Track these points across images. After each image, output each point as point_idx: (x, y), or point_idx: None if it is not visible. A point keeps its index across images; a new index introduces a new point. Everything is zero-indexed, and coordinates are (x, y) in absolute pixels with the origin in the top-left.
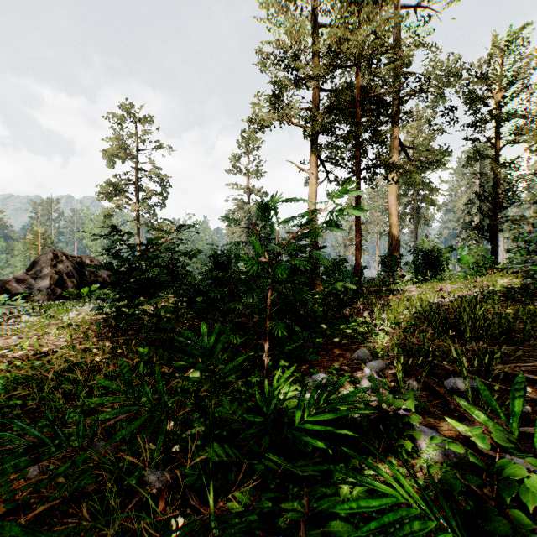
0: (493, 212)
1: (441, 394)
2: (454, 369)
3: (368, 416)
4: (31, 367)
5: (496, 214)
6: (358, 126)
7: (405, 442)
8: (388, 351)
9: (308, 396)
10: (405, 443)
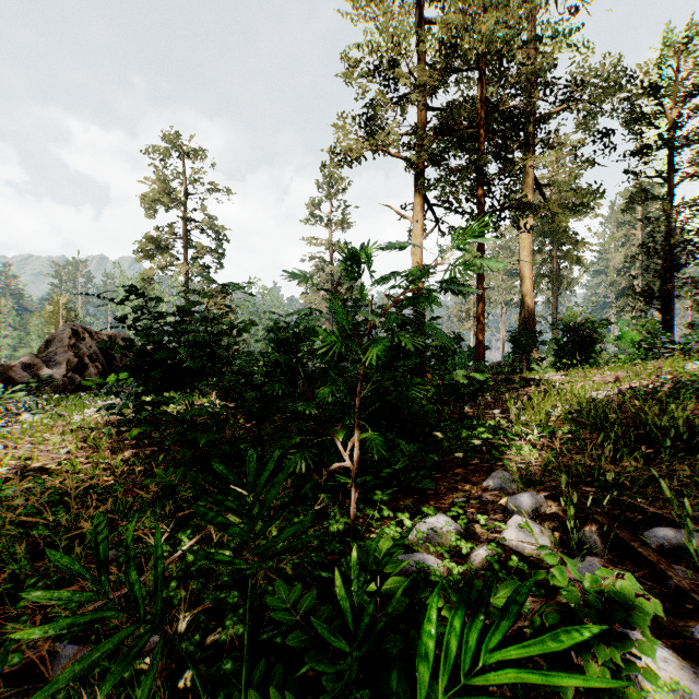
0: (667, 272)
1: (644, 558)
2: (660, 513)
3: (544, 626)
4: (2, 496)
5: (671, 274)
6: (481, 154)
7: (625, 690)
8: (539, 474)
9: (422, 559)
10: (626, 692)
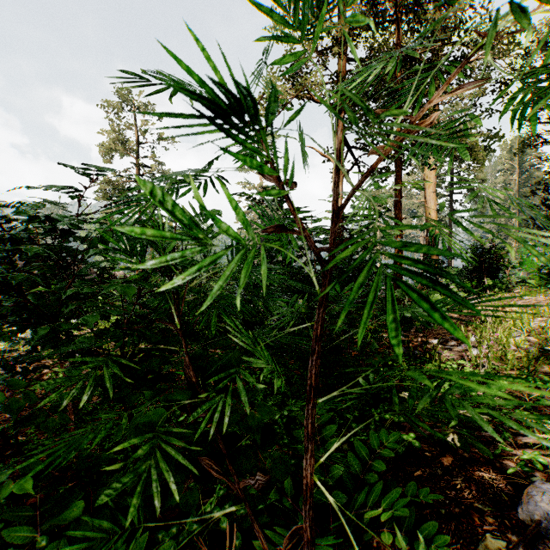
0: None
1: None
2: None
3: None
4: None
5: None
6: None
7: None
8: None
9: None
10: None
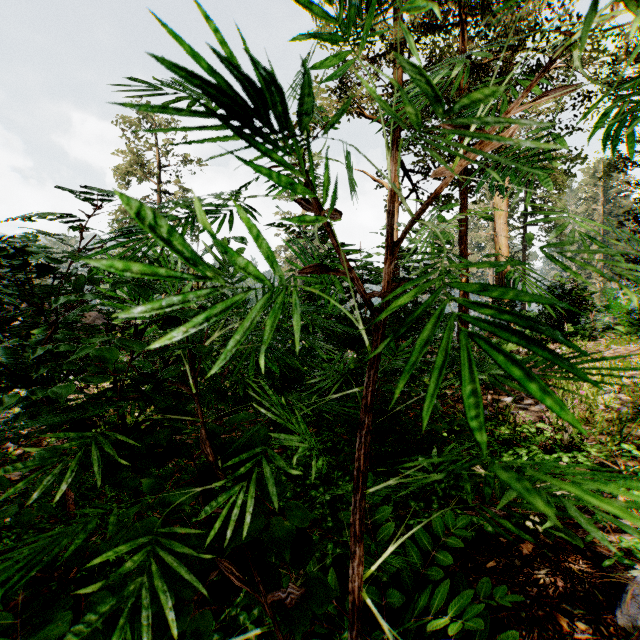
0: None
1: None
2: None
3: None
4: None
5: None
6: None
7: None
8: None
9: None
10: None
